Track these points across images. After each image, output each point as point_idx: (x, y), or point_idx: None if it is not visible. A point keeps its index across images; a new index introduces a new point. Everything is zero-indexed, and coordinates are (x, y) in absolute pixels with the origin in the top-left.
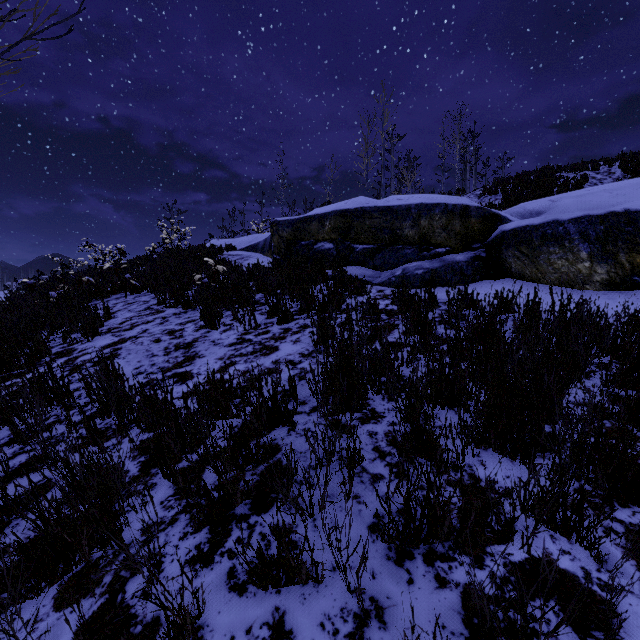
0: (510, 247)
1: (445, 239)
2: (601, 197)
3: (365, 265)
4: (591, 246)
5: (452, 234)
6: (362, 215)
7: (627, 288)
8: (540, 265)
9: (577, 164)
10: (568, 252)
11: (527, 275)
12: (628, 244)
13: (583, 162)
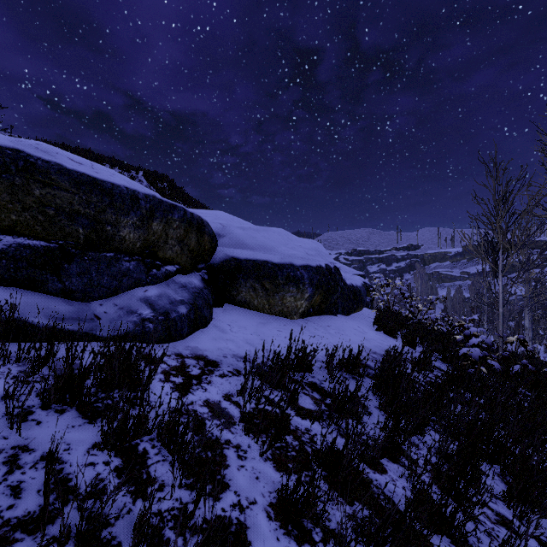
0: (251, 279)
1: (177, 254)
2: (259, 236)
3: (37, 286)
4: (313, 290)
5: (186, 249)
6: (22, 170)
7: (307, 316)
8: (273, 299)
9: (106, 158)
10: (300, 292)
11: (253, 304)
12: (322, 289)
13: (115, 160)
